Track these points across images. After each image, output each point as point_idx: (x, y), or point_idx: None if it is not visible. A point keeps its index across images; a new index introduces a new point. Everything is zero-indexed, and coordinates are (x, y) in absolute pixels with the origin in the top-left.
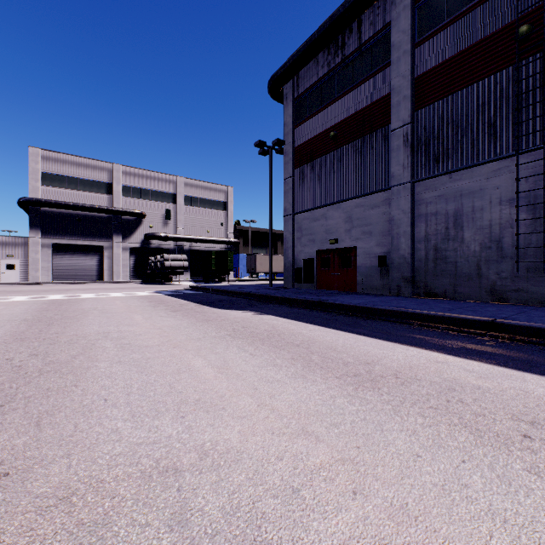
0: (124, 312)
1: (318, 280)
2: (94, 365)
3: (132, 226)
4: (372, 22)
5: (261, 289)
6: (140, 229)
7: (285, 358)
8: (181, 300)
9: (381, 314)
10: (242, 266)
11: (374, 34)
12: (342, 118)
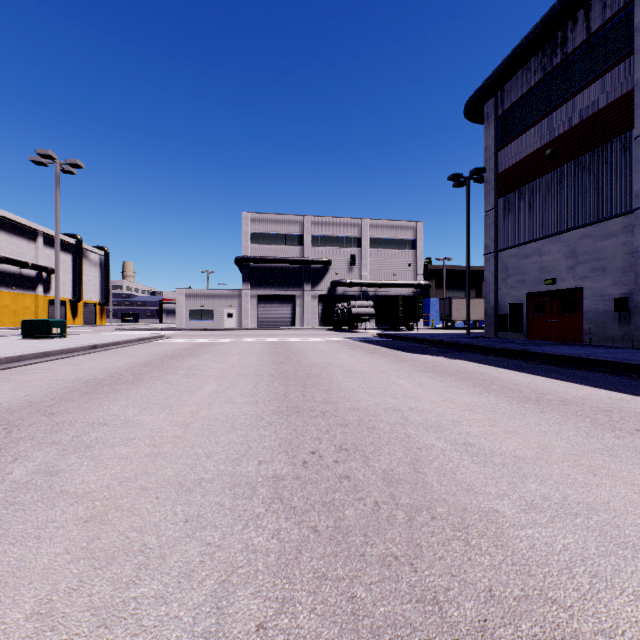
0: (331, 351)
1: (529, 329)
2: (334, 377)
3: (320, 274)
4: (606, 4)
5: (455, 338)
6: (326, 277)
7: (468, 385)
8: (373, 345)
9: (596, 365)
10: (433, 313)
11: (608, 19)
12: (562, 131)
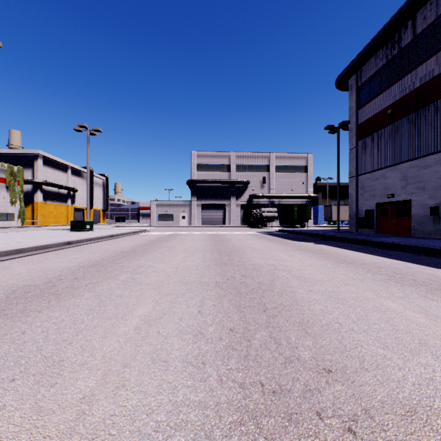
0: (246, 240)
1: (378, 226)
2: (246, 252)
3: (241, 190)
4: (425, 17)
5: (328, 232)
6: (246, 192)
7: (317, 256)
8: (273, 236)
9: (404, 248)
10: (321, 215)
11: (426, 26)
12: (398, 98)
